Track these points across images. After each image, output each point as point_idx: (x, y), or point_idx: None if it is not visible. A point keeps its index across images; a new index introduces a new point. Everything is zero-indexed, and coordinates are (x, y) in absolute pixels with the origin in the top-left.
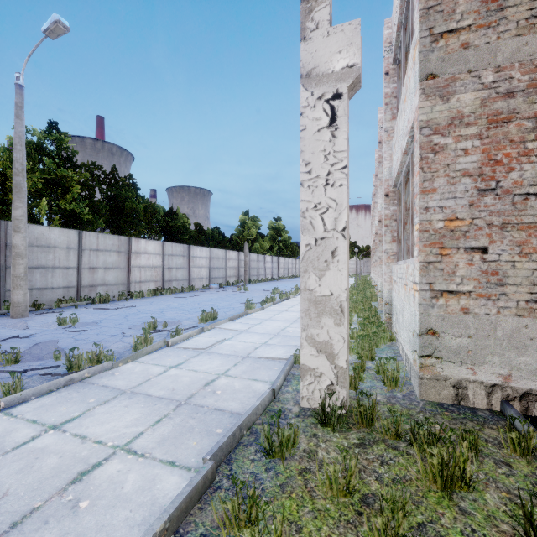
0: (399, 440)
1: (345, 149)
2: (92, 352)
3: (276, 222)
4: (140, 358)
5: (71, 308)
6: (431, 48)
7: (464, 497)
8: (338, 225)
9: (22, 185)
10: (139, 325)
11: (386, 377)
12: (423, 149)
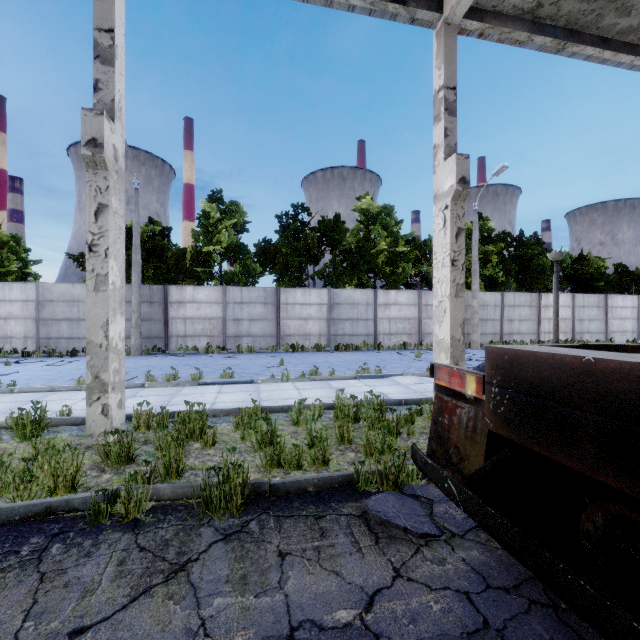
0: None
1: None
2: None
3: None
4: None
5: None
6: None
7: None
8: None
9: (476, 270)
10: None
11: None
12: None
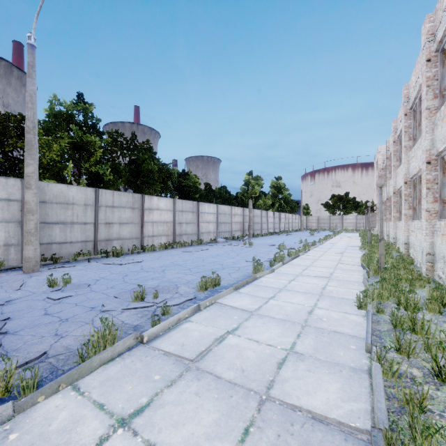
0: None
1: None
2: None
3: (277, 181)
4: (86, 376)
5: (85, 261)
6: None
7: None
8: None
9: (33, 143)
10: (128, 291)
11: None
12: None
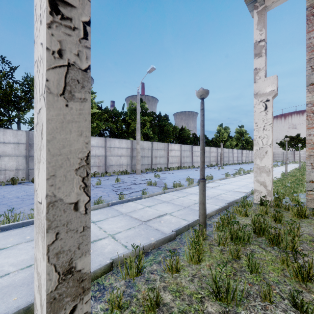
0: (289, 211)
1: (270, 118)
2: (178, 183)
3: (240, 128)
4: (191, 187)
5: (151, 172)
6: (312, 73)
7: (304, 220)
8: (268, 143)
9: (139, 127)
10: (182, 179)
11: (292, 199)
12: (308, 112)
